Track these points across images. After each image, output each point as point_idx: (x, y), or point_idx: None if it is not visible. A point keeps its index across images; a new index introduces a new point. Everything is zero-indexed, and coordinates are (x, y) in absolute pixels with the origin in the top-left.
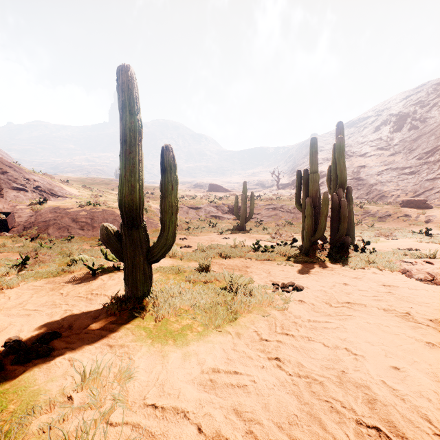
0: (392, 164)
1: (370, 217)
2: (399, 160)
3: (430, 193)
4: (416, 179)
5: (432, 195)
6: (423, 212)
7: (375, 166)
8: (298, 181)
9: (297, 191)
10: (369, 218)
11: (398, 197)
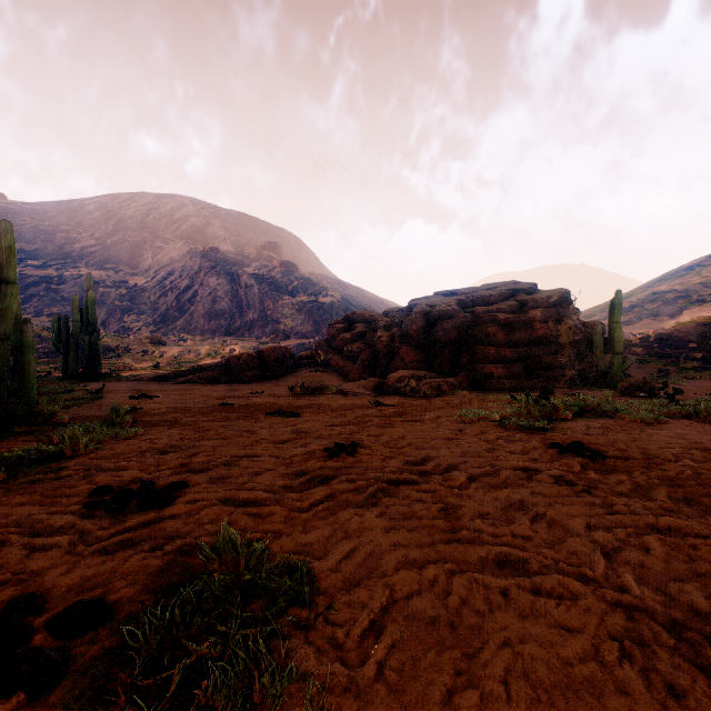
0: (134, 288)
1: (111, 352)
2: (142, 285)
3: (169, 328)
4: (159, 312)
5: (170, 331)
6: (159, 348)
7: (114, 285)
8: (58, 324)
9: (57, 331)
10: (110, 353)
11: (140, 330)
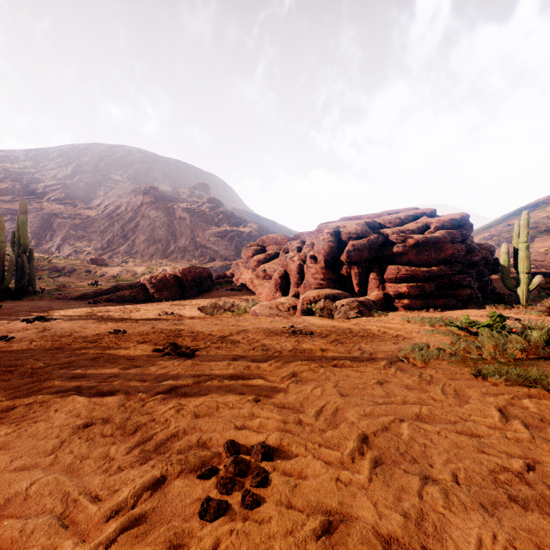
0: (87, 219)
1: (58, 272)
2: (93, 216)
3: (114, 252)
4: (106, 239)
5: (115, 254)
6: (101, 269)
7: (69, 217)
8: None
9: None
10: (57, 273)
11: (89, 254)
